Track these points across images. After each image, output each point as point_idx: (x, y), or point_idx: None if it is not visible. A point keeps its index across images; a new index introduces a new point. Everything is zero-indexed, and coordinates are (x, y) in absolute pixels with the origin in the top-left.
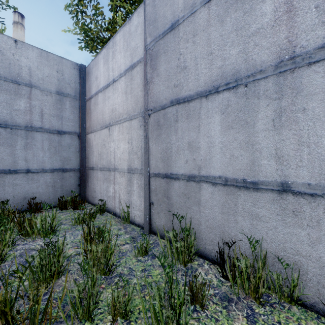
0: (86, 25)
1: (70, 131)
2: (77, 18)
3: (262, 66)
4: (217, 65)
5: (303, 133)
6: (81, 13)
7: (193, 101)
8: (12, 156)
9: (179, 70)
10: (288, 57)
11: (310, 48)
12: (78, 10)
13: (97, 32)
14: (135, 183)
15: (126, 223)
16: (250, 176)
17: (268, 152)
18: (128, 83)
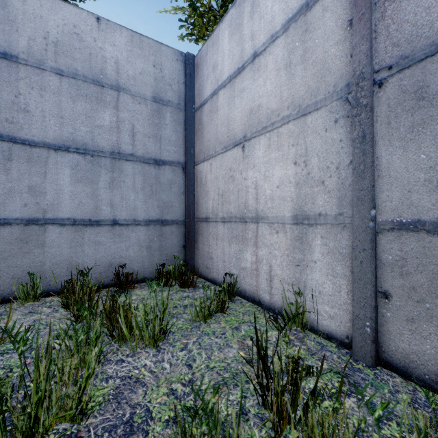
0: None
1: (171, 160)
2: None
3: None
4: None
5: None
6: None
7: None
8: (93, 199)
9: None
10: None
11: None
12: None
13: (209, 1)
14: (319, 246)
15: (294, 325)
16: None
17: None
18: (296, 43)
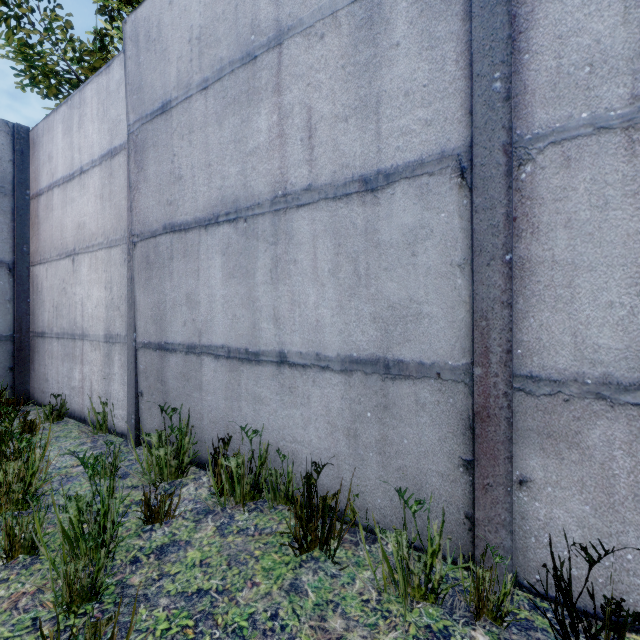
0: (28, 47)
1: None
2: (8, 28)
3: (260, 198)
4: (216, 185)
5: (295, 290)
6: (17, 20)
7: (190, 231)
8: None
9: (173, 179)
10: (281, 193)
11: (298, 187)
12: (10, 15)
13: (56, 62)
14: (117, 361)
15: (101, 433)
16: (252, 344)
17: (268, 312)
18: (106, 181)
